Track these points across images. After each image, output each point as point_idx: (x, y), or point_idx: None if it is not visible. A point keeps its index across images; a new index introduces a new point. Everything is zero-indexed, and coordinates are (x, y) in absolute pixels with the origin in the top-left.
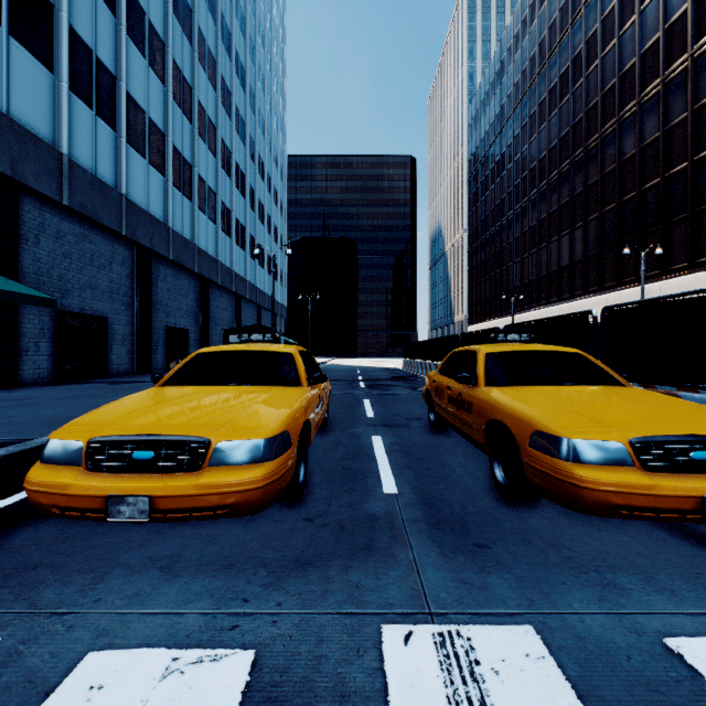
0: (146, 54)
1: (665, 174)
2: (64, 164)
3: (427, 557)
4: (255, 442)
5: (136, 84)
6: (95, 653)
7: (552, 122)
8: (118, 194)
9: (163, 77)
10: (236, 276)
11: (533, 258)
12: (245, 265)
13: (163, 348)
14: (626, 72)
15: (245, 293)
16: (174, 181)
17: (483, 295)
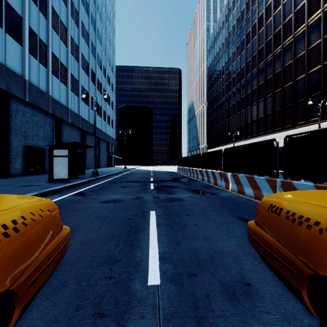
0: None
1: (324, 63)
2: None
3: None
4: None
5: None
6: None
7: (253, 43)
8: None
9: None
10: (82, 119)
11: (243, 114)
12: (88, 114)
13: (22, 159)
14: (298, 9)
15: (88, 130)
16: (31, 51)
17: (215, 134)
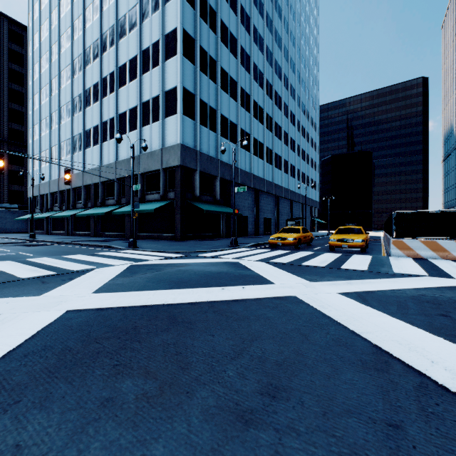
0: (257, 118)
1: None
2: (239, 171)
3: (310, 251)
4: (292, 238)
5: (255, 132)
6: (279, 250)
7: None
8: (250, 174)
9: (263, 122)
10: (290, 191)
11: None
12: (294, 185)
13: (262, 226)
14: None
15: (294, 199)
16: (266, 160)
17: None
